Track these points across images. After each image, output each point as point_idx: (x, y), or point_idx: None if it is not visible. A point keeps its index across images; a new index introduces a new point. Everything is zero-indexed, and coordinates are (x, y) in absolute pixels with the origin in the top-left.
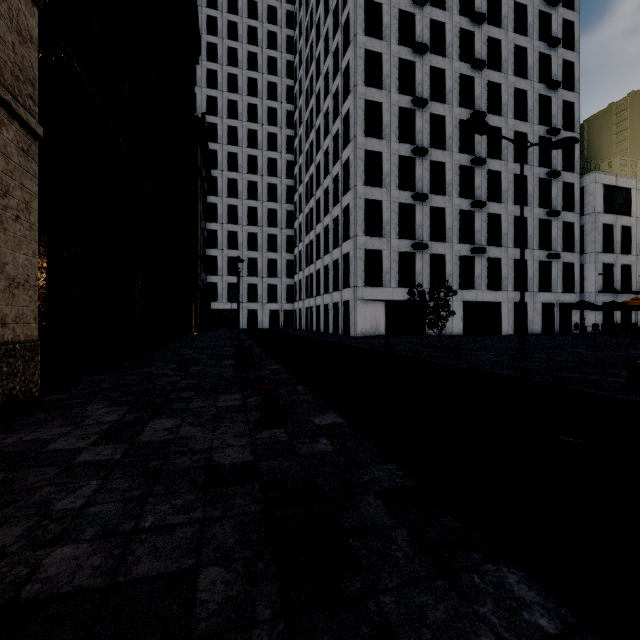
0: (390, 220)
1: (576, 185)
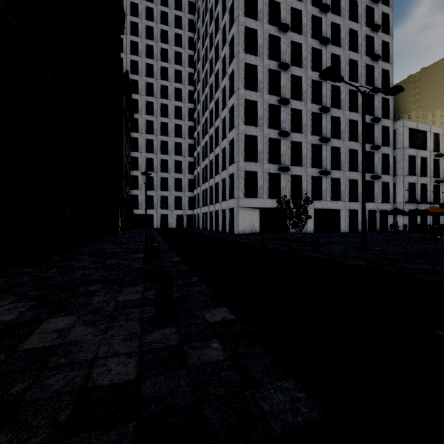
0: (263, 150)
1: (391, 128)
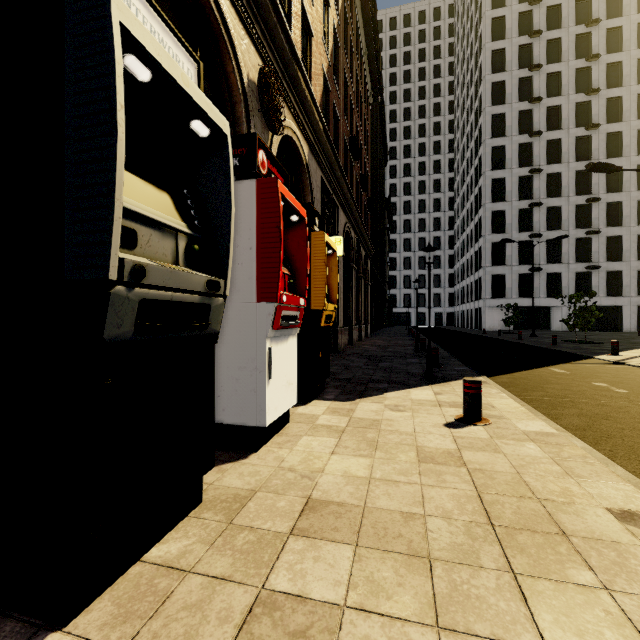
0: (511, 254)
1: None
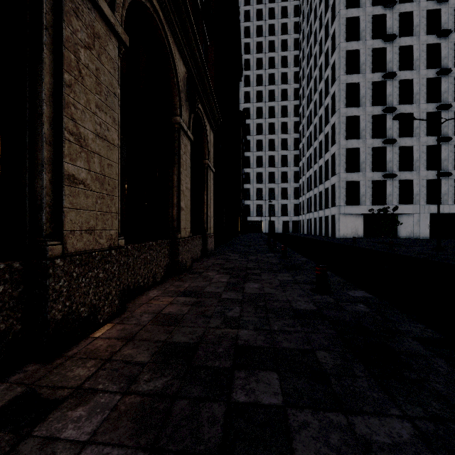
0: (365, 160)
1: None
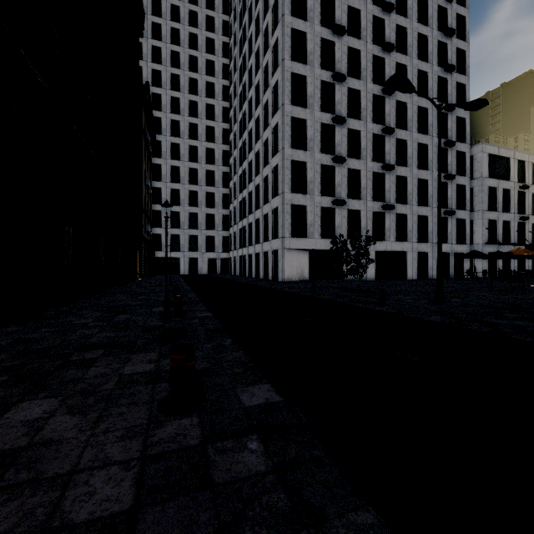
0: (313, 179)
1: (467, 154)
